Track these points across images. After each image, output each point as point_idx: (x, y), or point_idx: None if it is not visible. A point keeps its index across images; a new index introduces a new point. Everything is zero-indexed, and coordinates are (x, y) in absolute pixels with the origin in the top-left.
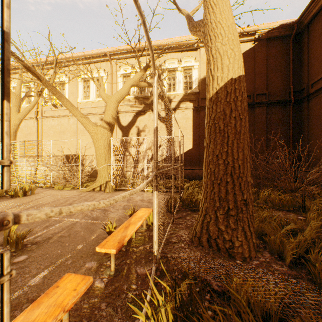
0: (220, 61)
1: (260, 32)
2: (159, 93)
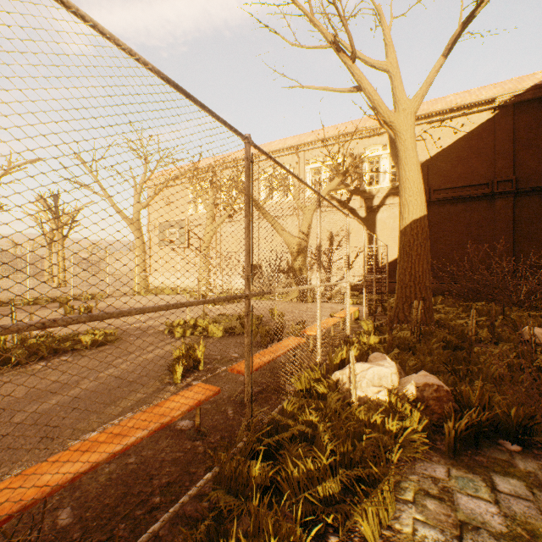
0: (407, 207)
1: (501, 98)
2: (358, 188)
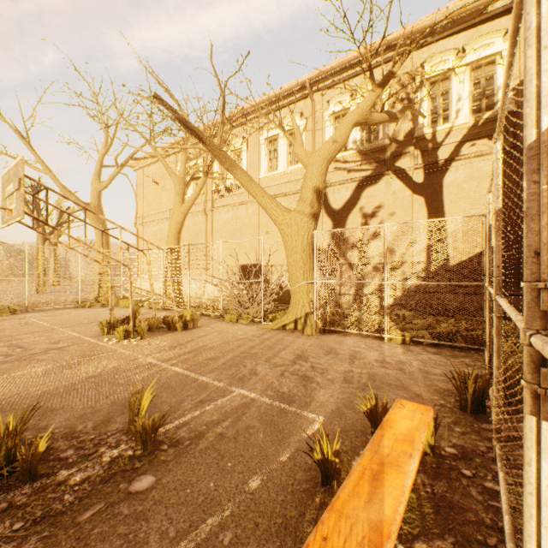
0: None
1: None
2: (410, 133)
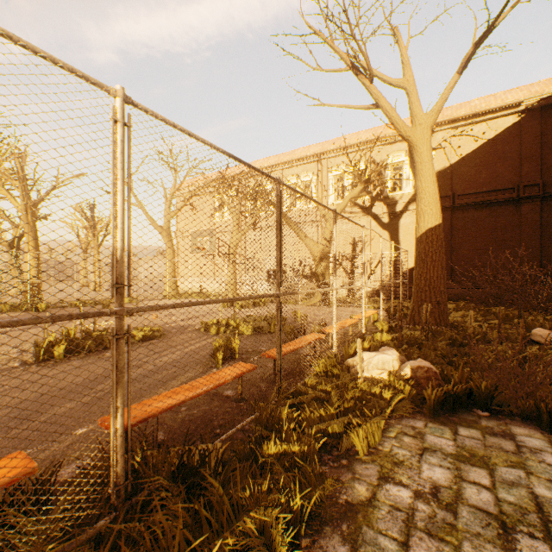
0: (422, 216)
1: (528, 102)
2: (381, 194)
